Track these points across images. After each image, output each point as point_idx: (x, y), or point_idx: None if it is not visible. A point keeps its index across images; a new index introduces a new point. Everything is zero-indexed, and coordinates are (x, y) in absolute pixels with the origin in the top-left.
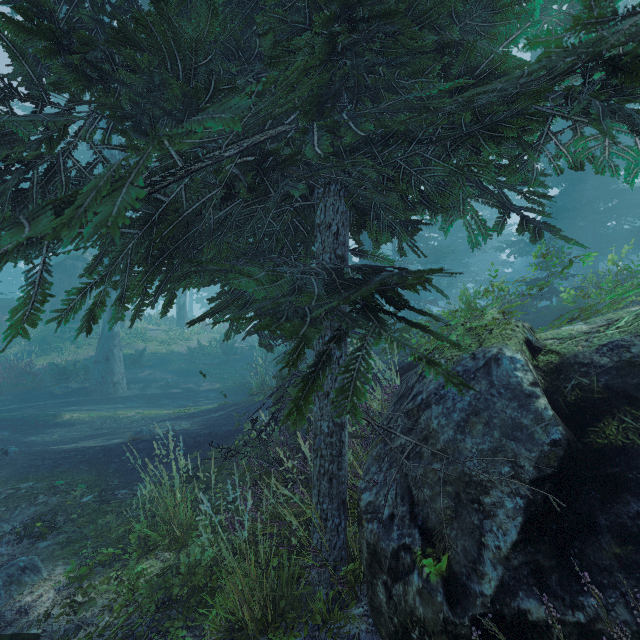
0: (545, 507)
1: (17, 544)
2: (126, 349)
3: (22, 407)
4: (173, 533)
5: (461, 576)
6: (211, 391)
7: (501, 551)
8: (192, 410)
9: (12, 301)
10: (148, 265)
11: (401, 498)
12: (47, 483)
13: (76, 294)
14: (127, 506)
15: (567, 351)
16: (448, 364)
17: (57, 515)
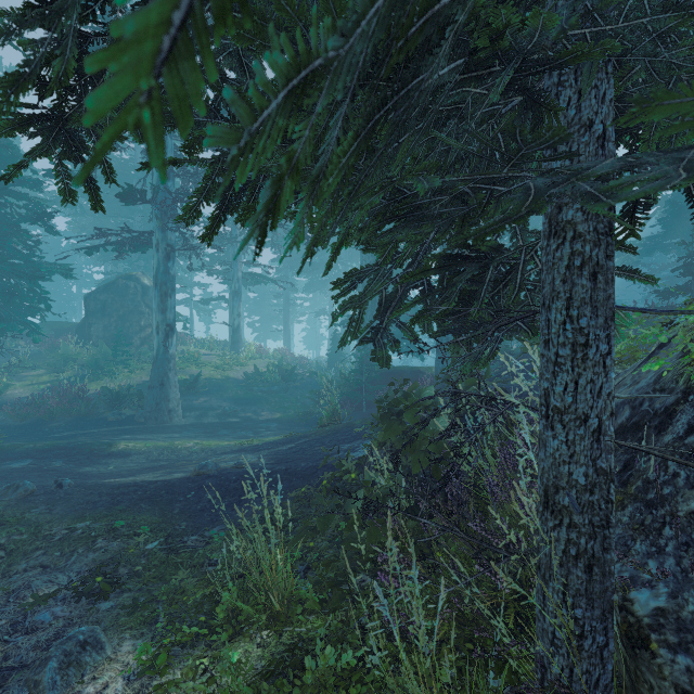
0: None
1: (74, 604)
2: (180, 374)
3: (76, 434)
4: (270, 606)
5: None
6: (271, 421)
7: None
8: (255, 442)
9: (65, 324)
10: (362, 117)
11: None
12: (106, 524)
13: (278, 77)
14: (200, 558)
15: None
16: None
17: (119, 566)
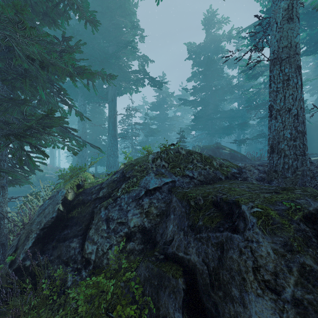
0: (43, 236)
1: None
2: None
3: None
4: None
5: (16, 259)
6: None
7: (26, 249)
8: None
9: None
10: None
11: (18, 240)
12: None
13: None
14: None
15: (86, 188)
16: (54, 193)
17: None
